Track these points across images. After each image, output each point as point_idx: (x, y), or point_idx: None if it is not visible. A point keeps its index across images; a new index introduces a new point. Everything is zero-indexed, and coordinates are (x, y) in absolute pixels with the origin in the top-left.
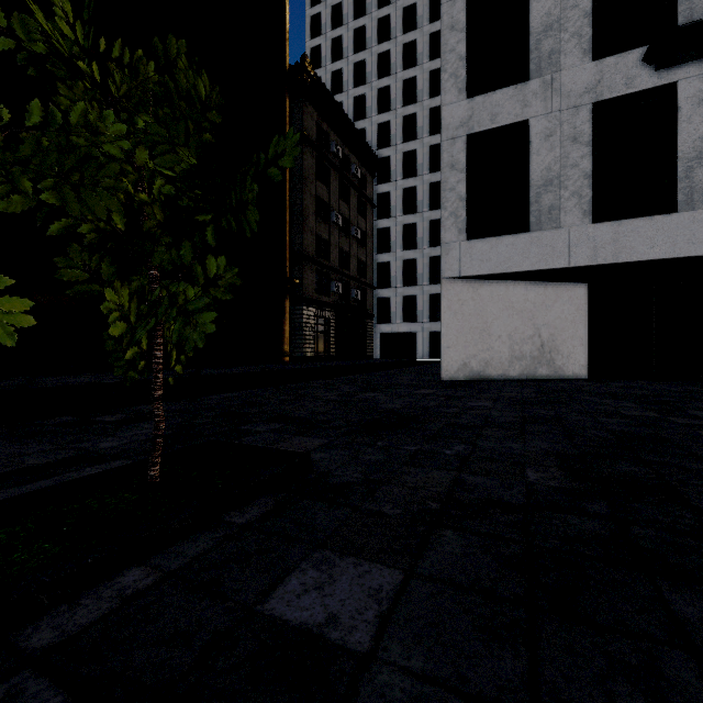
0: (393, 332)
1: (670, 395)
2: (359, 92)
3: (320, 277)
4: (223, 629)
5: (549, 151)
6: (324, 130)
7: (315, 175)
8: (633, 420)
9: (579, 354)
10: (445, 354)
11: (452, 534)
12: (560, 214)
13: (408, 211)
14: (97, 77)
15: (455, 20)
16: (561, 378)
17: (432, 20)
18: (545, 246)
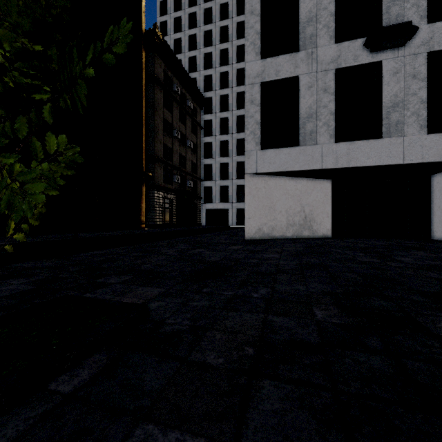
0: (214, 208)
1: (380, 247)
2: (192, 54)
3: (166, 172)
4: None
5: (310, 96)
6: (169, 75)
7: (163, 104)
8: (367, 264)
9: (326, 222)
10: (247, 222)
11: (269, 385)
12: (317, 136)
13: (223, 132)
14: None
15: (253, 8)
16: (316, 237)
17: (238, 14)
18: (308, 155)
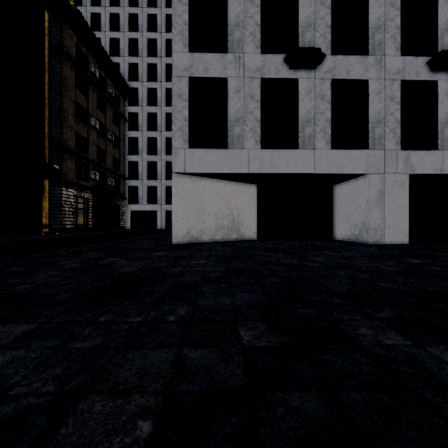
0: (141, 210)
1: (297, 248)
2: (114, 36)
3: (79, 166)
4: None
5: (238, 100)
6: (83, 52)
7: (75, 85)
8: (288, 266)
9: (252, 225)
10: (175, 225)
11: None
12: (244, 140)
13: (151, 128)
14: None
15: None
16: (244, 240)
17: (167, 6)
18: (236, 159)
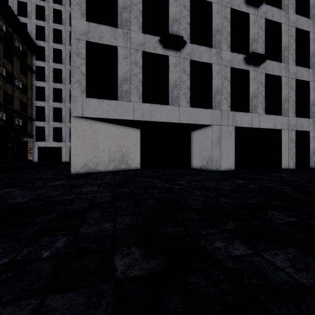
0: (47, 146)
1: (168, 175)
2: None
3: None
4: None
5: (126, 65)
6: None
7: None
8: (162, 189)
9: (137, 158)
10: (74, 159)
11: None
12: (130, 95)
13: (56, 81)
14: None
15: None
16: (130, 169)
17: None
18: (124, 108)
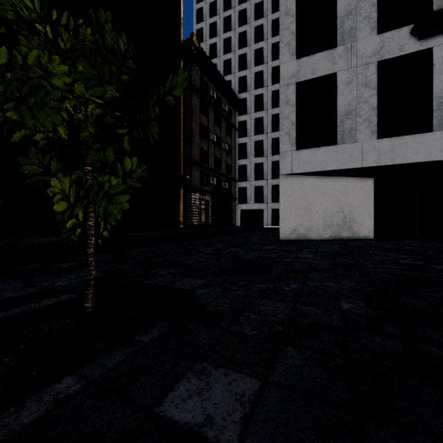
0: (249, 209)
1: (429, 250)
2: (227, 57)
3: (202, 174)
4: (128, 429)
5: (349, 92)
6: (205, 81)
7: (199, 109)
8: (407, 266)
9: (368, 223)
10: (282, 223)
11: (293, 350)
12: (356, 133)
13: (258, 132)
14: (50, 35)
15: (288, 9)
16: (357, 238)
17: (273, 11)
18: (346, 154)
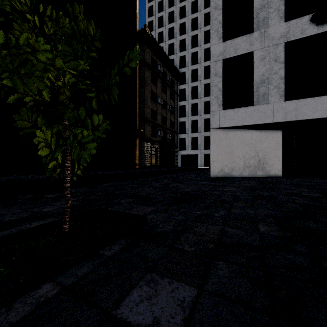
0: (187, 154)
1: (324, 185)
2: (171, 42)
3: (152, 128)
4: None
5: (263, 66)
6: (154, 59)
7: (150, 81)
8: (309, 198)
9: (277, 164)
10: (212, 164)
11: (222, 264)
12: (269, 97)
13: (194, 97)
14: (37, 23)
15: (217, 4)
16: (269, 176)
17: (205, 7)
18: (261, 112)
